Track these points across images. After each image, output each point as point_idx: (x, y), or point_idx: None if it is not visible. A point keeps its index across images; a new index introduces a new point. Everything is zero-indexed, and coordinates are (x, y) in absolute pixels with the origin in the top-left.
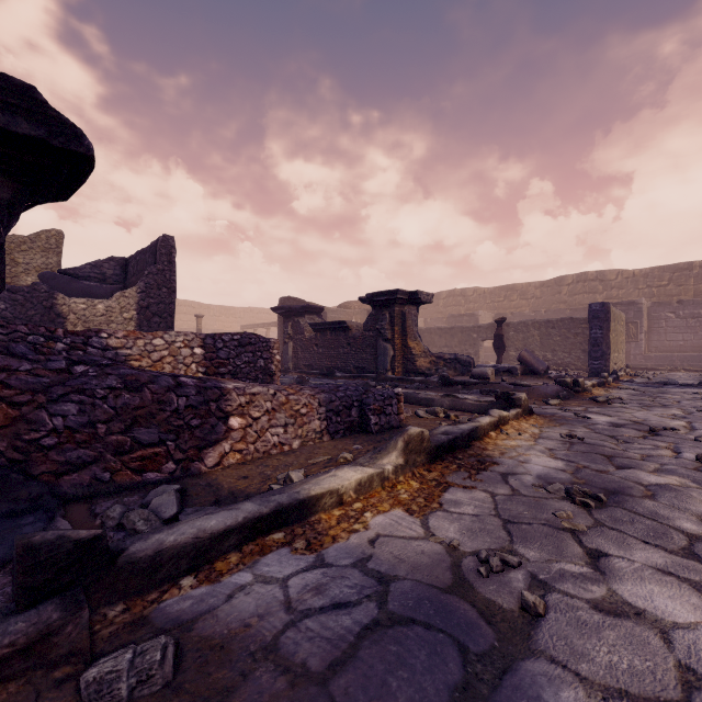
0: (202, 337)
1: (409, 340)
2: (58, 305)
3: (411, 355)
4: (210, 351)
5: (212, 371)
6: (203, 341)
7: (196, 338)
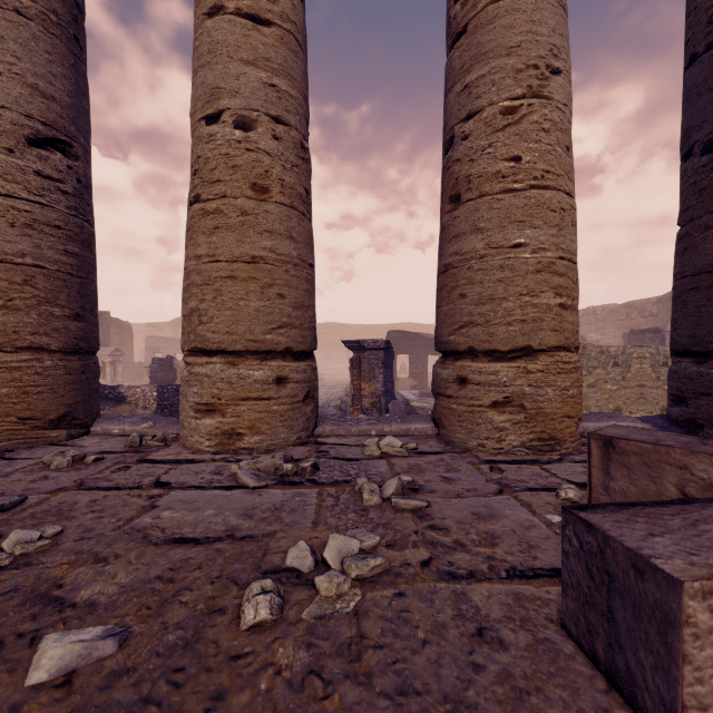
0: (158, 387)
1: (363, 382)
2: (174, 364)
3: (361, 396)
4: (160, 394)
5: (161, 403)
6: (158, 389)
7: (155, 388)
